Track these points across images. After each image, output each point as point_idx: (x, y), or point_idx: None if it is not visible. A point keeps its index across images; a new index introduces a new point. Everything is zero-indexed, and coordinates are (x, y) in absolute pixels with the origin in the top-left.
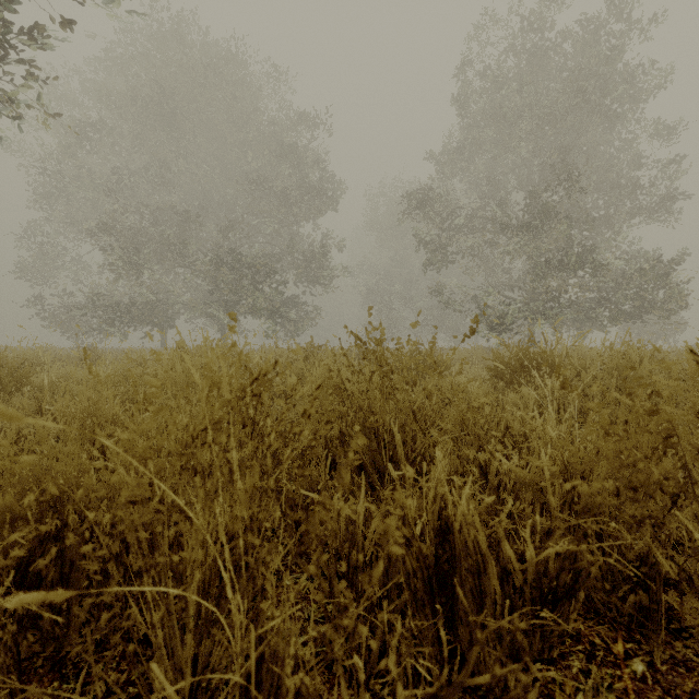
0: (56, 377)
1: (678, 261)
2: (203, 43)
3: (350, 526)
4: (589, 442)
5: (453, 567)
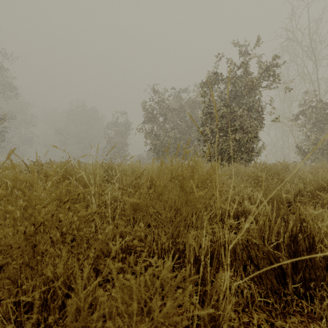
0: None
1: None
2: None
3: None
4: None
5: None
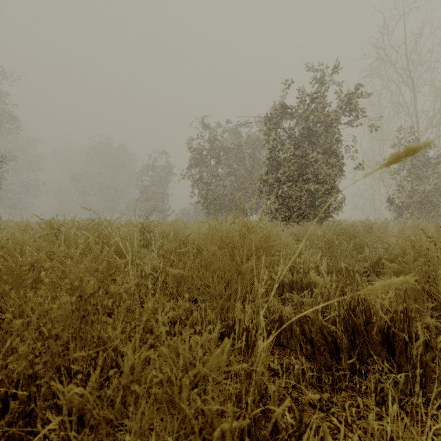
0: None
1: None
2: None
3: None
4: None
5: None
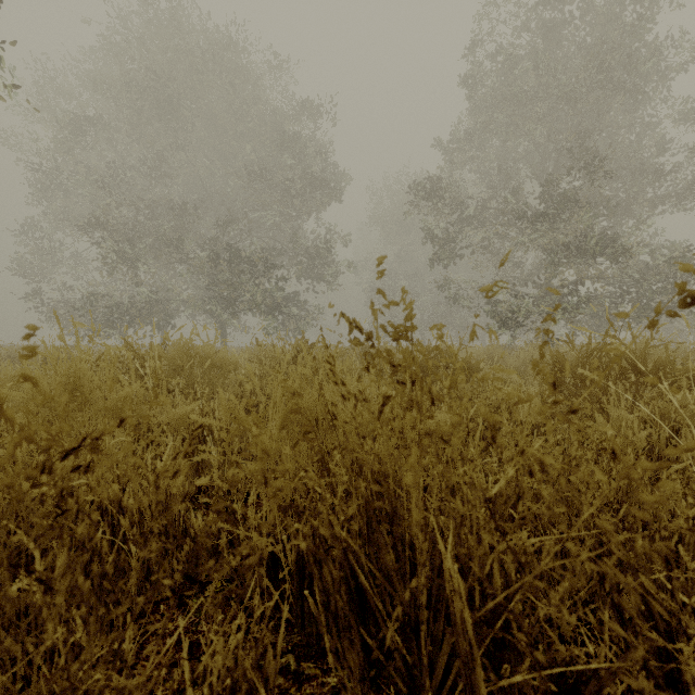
0: None
1: None
2: (201, 30)
3: None
4: None
5: None
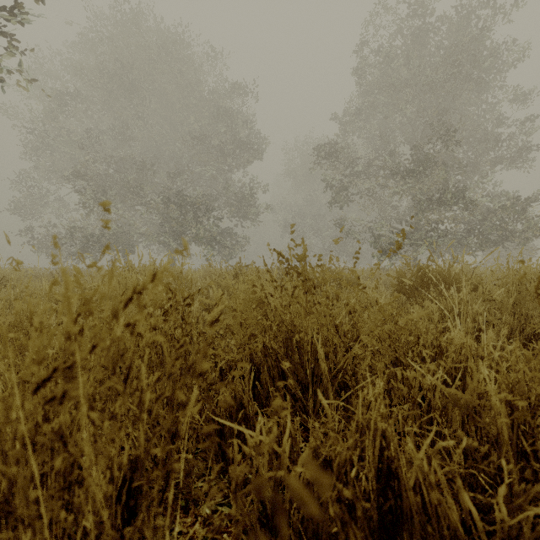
0: (22, 291)
1: (532, 199)
2: (157, 29)
3: (274, 462)
4: (534, 364)
5: (398, 520)
